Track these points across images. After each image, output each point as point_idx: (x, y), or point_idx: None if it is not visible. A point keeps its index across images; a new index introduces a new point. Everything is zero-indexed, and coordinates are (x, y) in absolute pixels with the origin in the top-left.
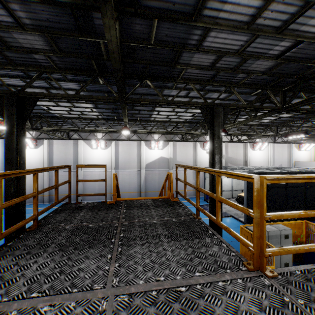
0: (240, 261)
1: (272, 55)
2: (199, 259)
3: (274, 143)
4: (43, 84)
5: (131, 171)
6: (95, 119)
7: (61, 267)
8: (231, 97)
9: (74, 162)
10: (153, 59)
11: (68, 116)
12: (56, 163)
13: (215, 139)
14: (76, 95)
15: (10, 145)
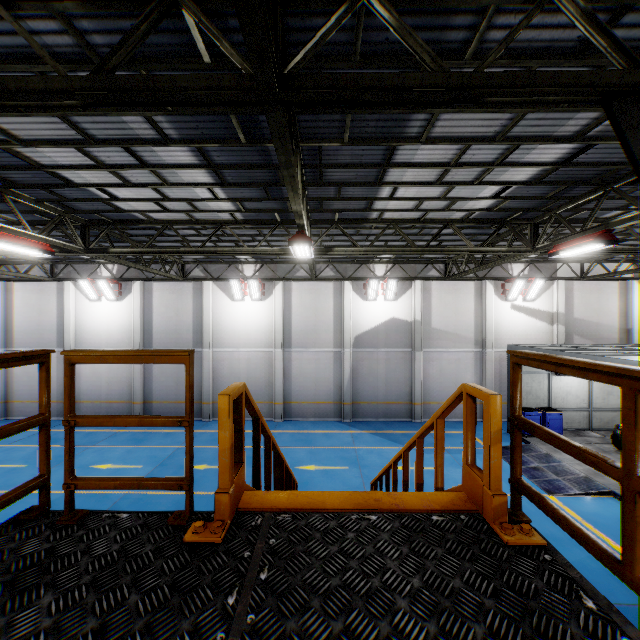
0: None
1: None
2: None
3: None
4: None
5: (320, 352)
6: (228, 224)
7: None
8: None
9: (194, 330)
10: None
11: (166, 220)
12: (159, 332)
13: None
14: (96, 80)
15: None
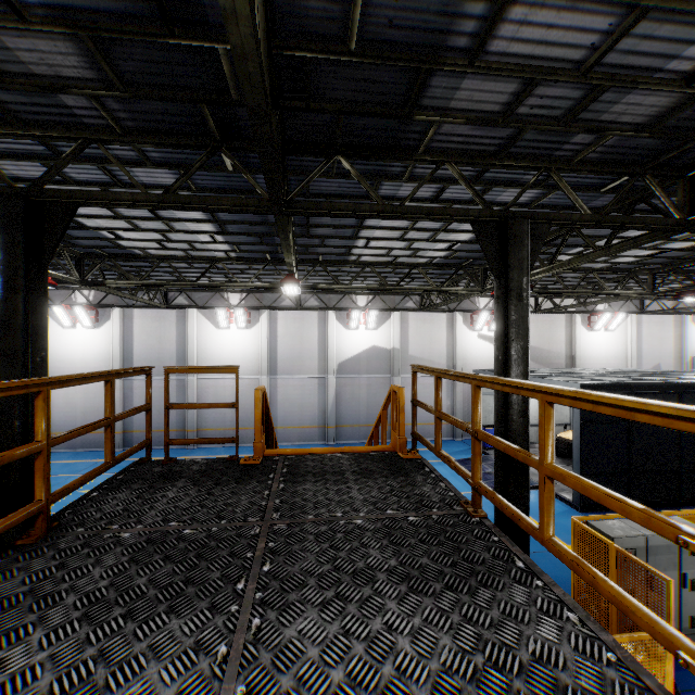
0: (643, 691)
1: (673, 76)
2: (503, 673)
3: (640, 315)
4: (94, 175)
5: (305, 379)
6: (222, 261)
7: (69, 689)
8: (548, 199)
9: (178, 358)
10: (355, 99)
11: (162, 255)
12: (140, 360)
13: (511, 301)
14: (167, 197)
15: (10, 320)
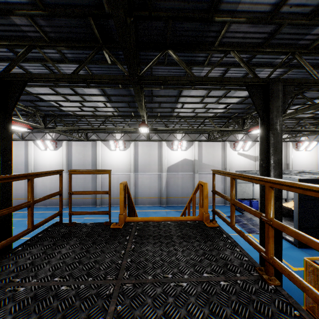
0: None
1: None
2: None
3: None
4: (41, 70)
5: (152, 174)
6: (110, 117)
7: None
8: (287, 75)
9: (92, 164)
10: (178, 8)
11: (82, 114)
12: (75, 165)
13: (271, 131)
14: (73, 75)
15: None
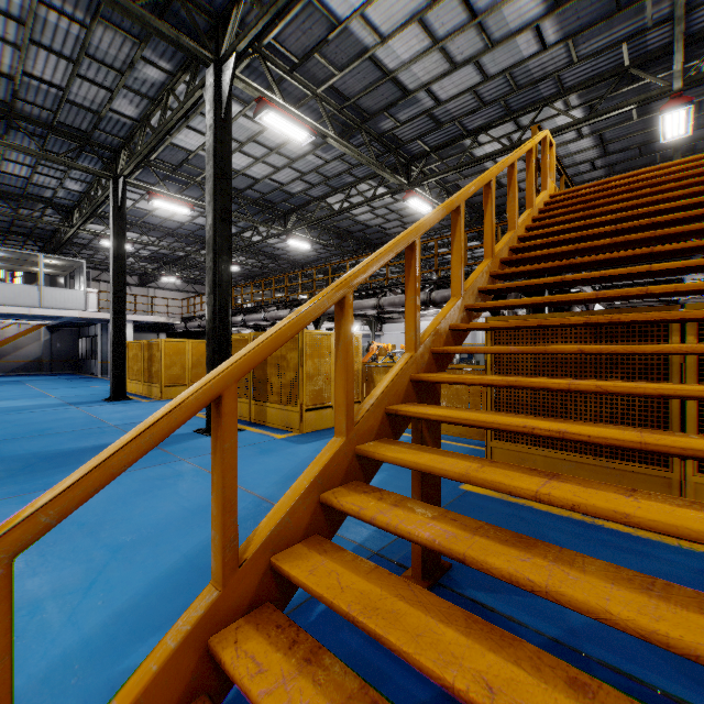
0: None
1: None
2: None
3: None
4: None
5: None
6: None
7: None
8: None
9: None
10: None
11: None
12: None
13: None
14: None
15: None
